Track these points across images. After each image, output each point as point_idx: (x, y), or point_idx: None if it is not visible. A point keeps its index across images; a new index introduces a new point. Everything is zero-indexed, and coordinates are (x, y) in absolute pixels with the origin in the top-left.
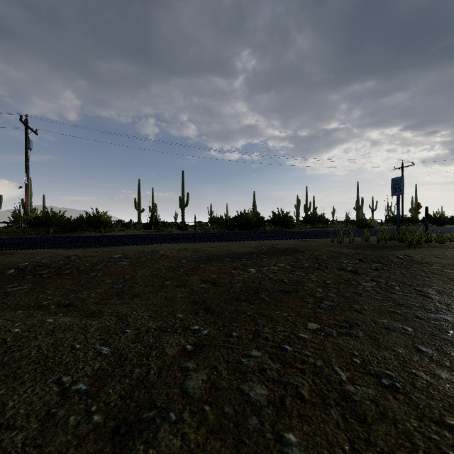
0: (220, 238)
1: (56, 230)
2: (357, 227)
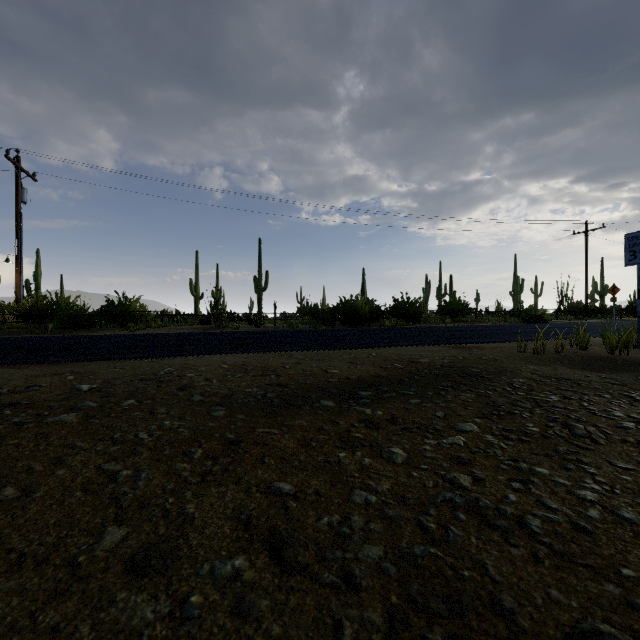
0: (312, 342)
1: (60, 327)
2: (522, 321)
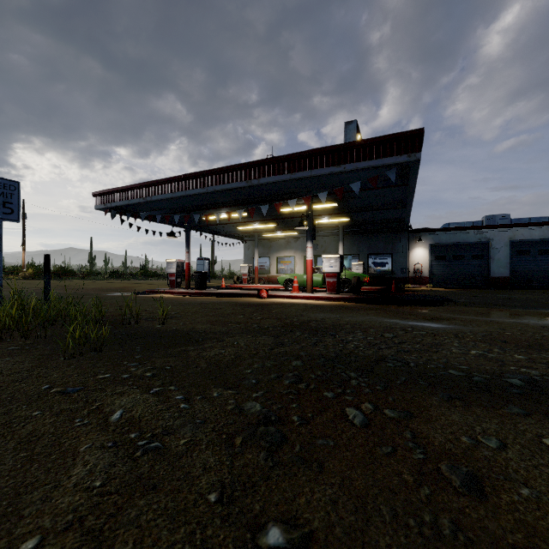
0: None
1: None
2: None
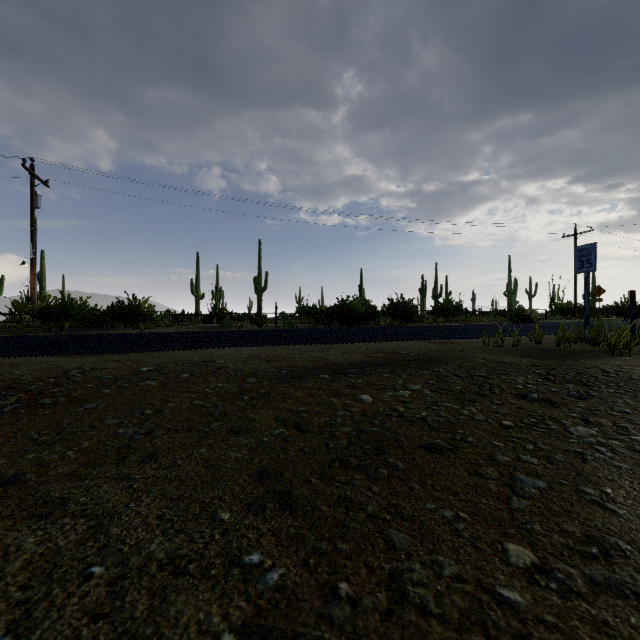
0: (312, 338)
1: (74, 326)
2: (512, 320)
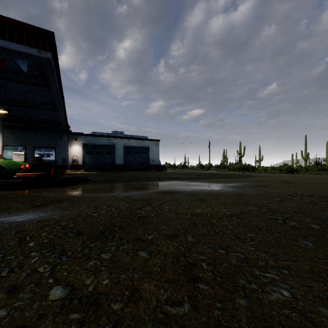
0: None
1: None
2: None
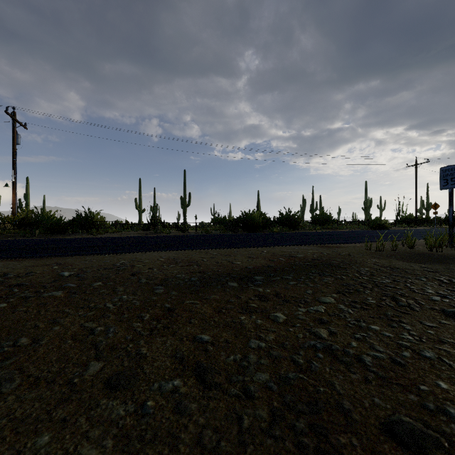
0: (222, 243)
1: (44, 232)
2: (371, 228)
